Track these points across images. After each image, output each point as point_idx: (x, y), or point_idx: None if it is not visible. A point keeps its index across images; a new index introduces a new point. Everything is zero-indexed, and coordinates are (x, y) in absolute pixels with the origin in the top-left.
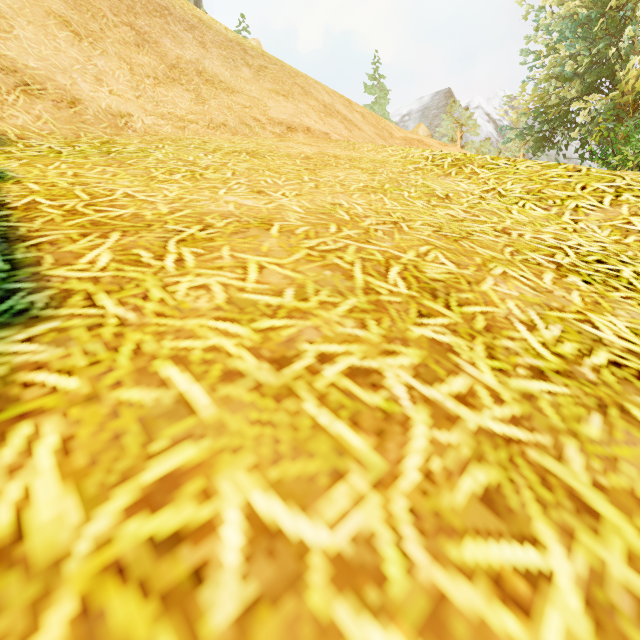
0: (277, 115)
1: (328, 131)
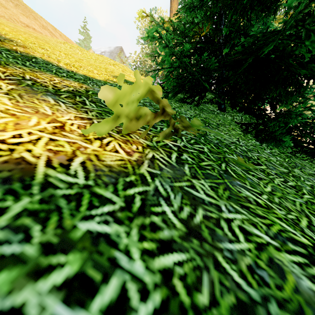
0: (23, 21)
1: (42, 32)
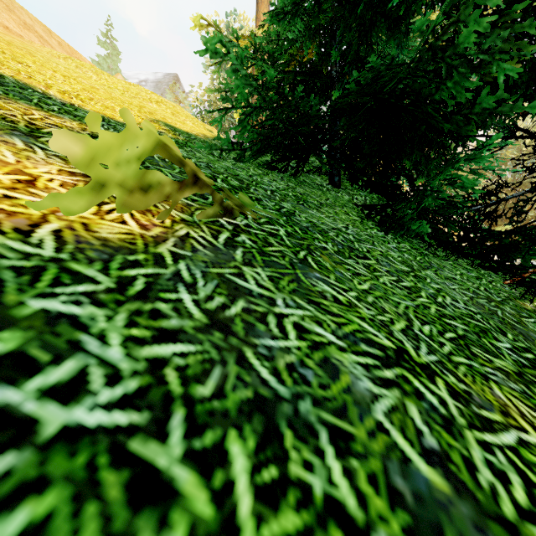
0: None
1: (23, 35)
